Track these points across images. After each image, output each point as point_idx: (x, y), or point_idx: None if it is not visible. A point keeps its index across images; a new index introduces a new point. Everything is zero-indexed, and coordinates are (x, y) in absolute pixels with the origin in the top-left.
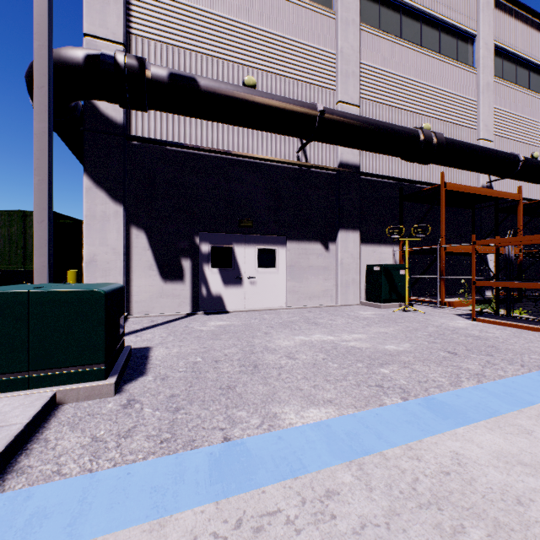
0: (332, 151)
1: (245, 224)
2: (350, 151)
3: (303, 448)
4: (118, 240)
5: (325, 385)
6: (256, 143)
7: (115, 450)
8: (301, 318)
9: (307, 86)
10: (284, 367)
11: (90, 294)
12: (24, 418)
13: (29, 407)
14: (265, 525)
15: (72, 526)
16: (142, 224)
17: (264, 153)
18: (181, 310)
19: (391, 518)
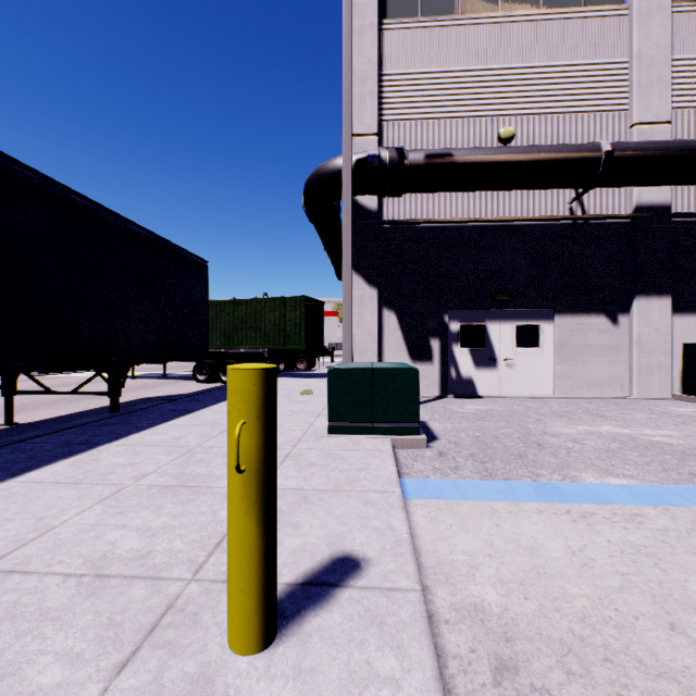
0: (622, 192)
1: (501, 297)
2: (654, 187)
3: (608, 494)
4: (373, 322)
5: (623, 465)
6: (514, 203)
7: (454, 475)
8: (579, 409)
9: (584, 117)
10: (572, 448)
11: (409, 370)
12: (388, 449)
13: (384, 444)
14: (587, 516)
15: (462, 495)
16: (392, 306)
17: (524, 212)
18: (430, 393)
19: (692, 531)
